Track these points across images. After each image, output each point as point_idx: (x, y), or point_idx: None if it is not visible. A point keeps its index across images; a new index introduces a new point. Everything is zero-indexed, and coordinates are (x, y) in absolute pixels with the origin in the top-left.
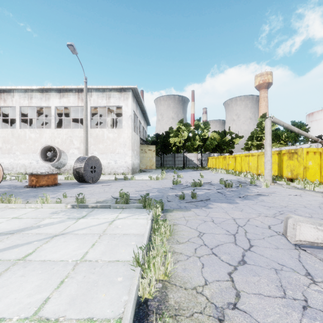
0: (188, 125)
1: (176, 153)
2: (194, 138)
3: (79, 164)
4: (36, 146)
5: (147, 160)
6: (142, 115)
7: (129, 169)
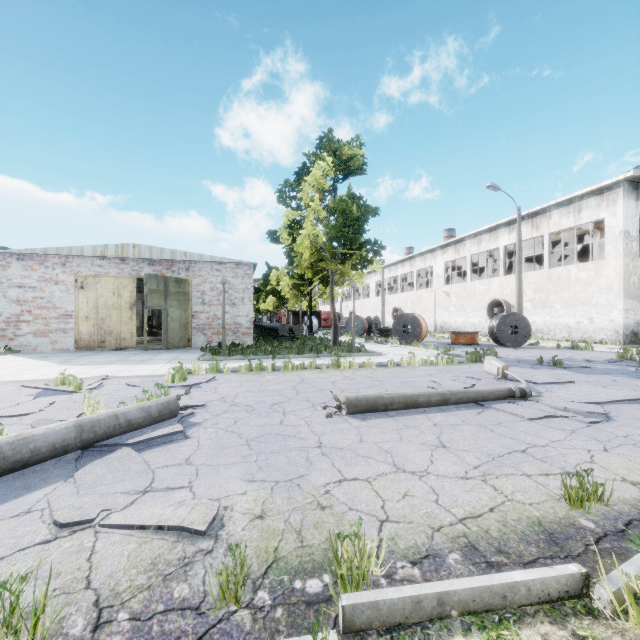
0: None
1: None
2: None
3: (493, 323)
4: (484, 300)
5: None
6: None
7: (619, 334)
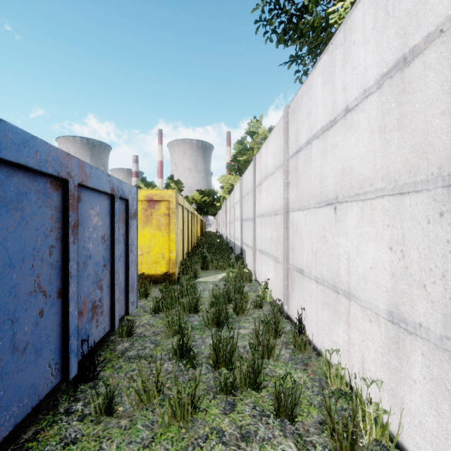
0: (151, 184)
1: None
2: None
3: None
4: None
5: None
6: None
7: None
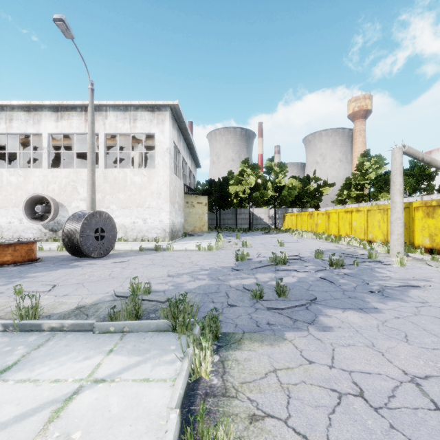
0: (256, 167)
1: (239, 208)
2: (264, 185)
3: (73, 226)
4: (19, 195)
5: (195, 218)
6: (188, 152)
7: (167, 232)
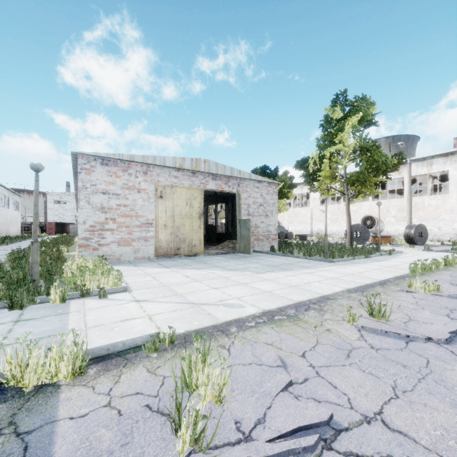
0: None
1: None
2: None
3: (409, 230)
4: (356, 216)
5: None
6: None
7: None
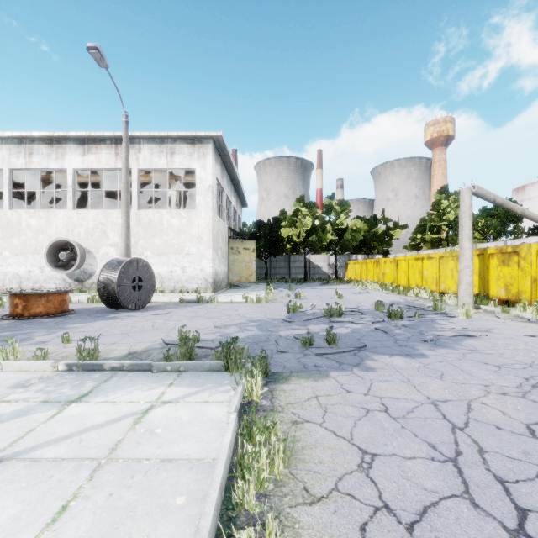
0: (313, 206)
1: (293, 254)
2: (322, 228)
3: (109, 274)
4: (40, 240)
5: (242, 266)
6: (233, 188)
7: (209, 282)
